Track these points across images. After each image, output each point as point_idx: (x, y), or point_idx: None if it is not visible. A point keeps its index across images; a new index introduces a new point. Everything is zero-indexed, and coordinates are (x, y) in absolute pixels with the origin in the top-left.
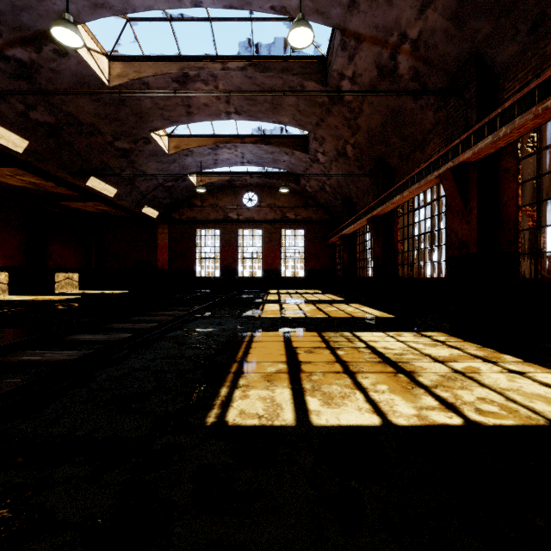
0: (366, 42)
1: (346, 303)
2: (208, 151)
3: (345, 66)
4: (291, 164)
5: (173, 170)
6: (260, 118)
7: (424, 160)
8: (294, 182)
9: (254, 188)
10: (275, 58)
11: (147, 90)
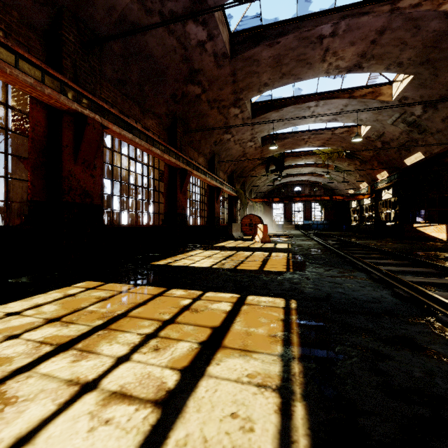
0: None
1: None
2: None
3: None
4: None
5: None
6: None
7: None
8: None
9: None
10: None
11: None
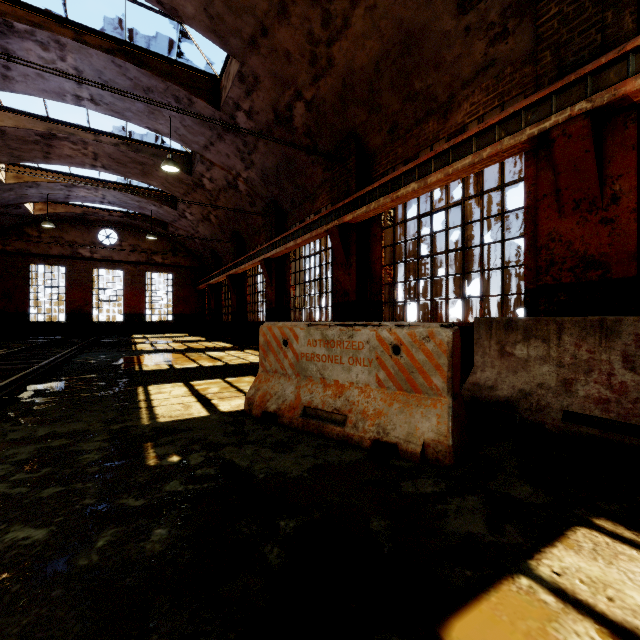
0: (217, 167)
1: (209, 341)
2: (61, 187)
3: (205, 172)
4: (159, 214)
5: (6, 198)
6: (129, 176)
7: (260, 244)
8: (162, 227)
9: (113, 226)
10: (147, 144)
11: (37, 174)
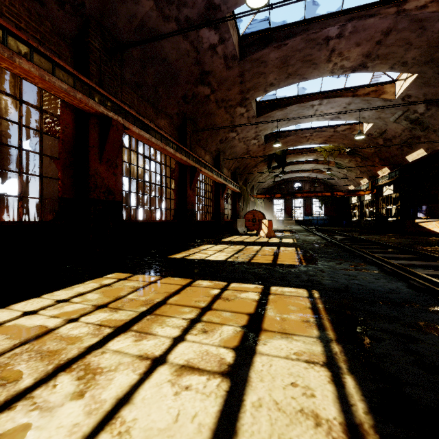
0: None
1: None
2: None
3: None
4: None
5: None
6: None
7: None
8: None
9: None
10: None
11: None
